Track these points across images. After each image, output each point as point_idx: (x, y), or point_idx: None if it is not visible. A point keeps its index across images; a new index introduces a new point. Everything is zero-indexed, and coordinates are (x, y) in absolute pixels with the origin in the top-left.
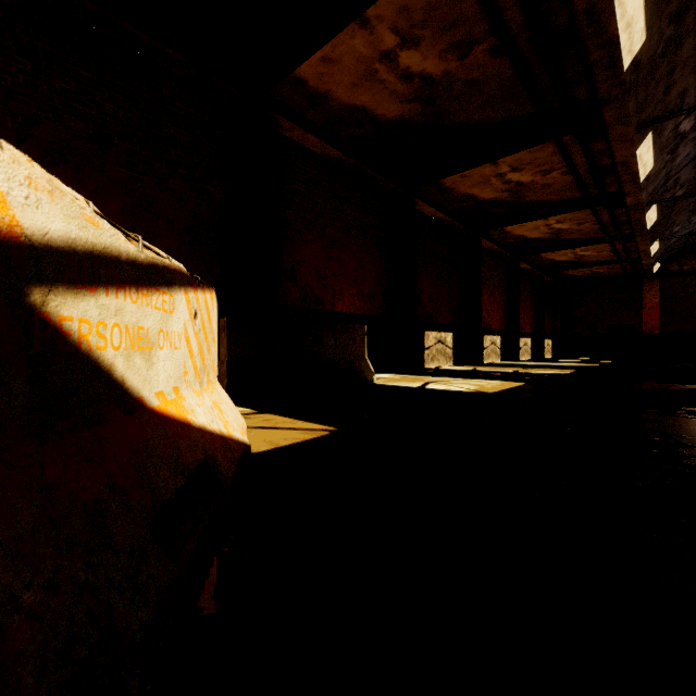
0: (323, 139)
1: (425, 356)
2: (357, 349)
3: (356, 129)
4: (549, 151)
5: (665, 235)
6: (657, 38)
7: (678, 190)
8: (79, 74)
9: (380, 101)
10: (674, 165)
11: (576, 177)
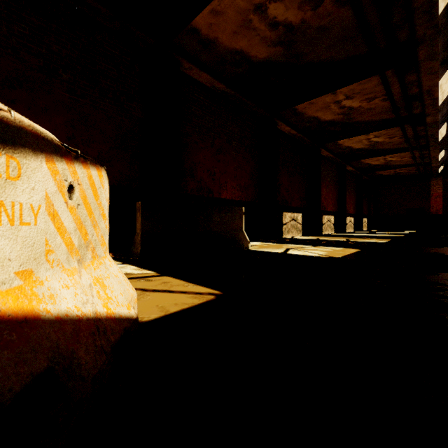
0: (212, 76)
1: (283, 229)
2: (236, 225)
3: (236, 68)
4: (374, 83)
5: None
6: None
7: None
8: (32, 22)
9: (253, 45)
10: None
11: (392, 102)
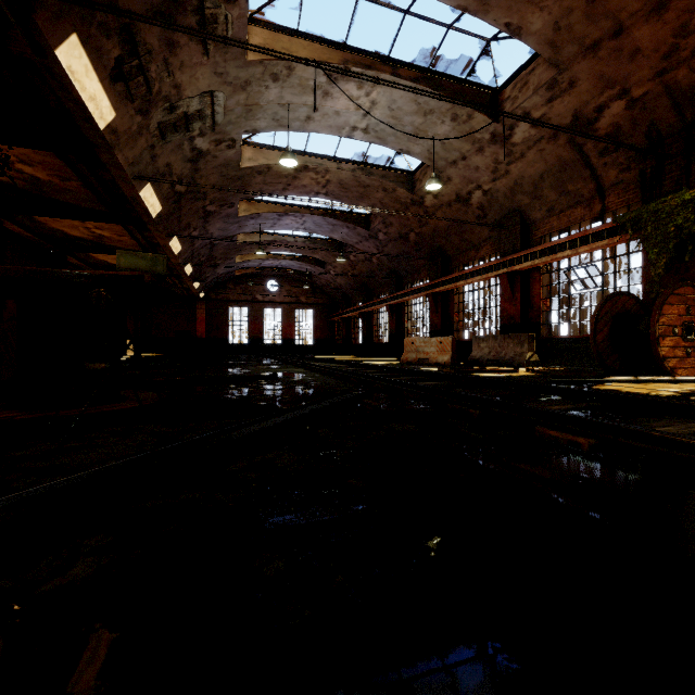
0: None
1: None
2: None
3: None
4: (121, 228)
5: (202, 278)
6: (169, 208)
7: (202, 258)
8: None
9: None
10: (195, 248)
11: (140, 244)
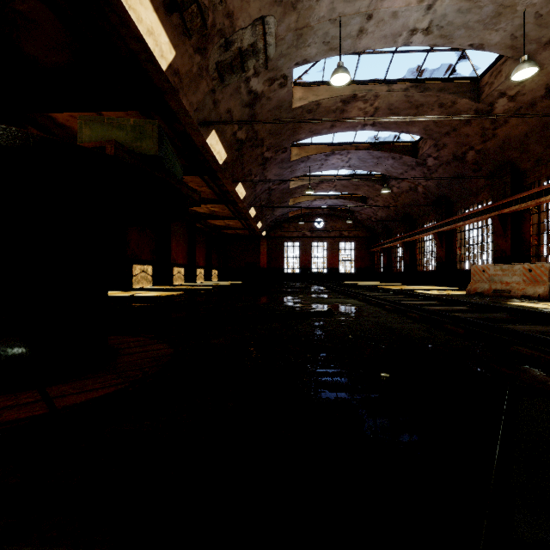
0: None
1: (133, 280)
2: None
3: None
4: (200, 179)
5: (263, 219)
6: (232, 155)
7: (262, 202)
8: None
9: None
10: (257, 193)
11: (214, 192)
